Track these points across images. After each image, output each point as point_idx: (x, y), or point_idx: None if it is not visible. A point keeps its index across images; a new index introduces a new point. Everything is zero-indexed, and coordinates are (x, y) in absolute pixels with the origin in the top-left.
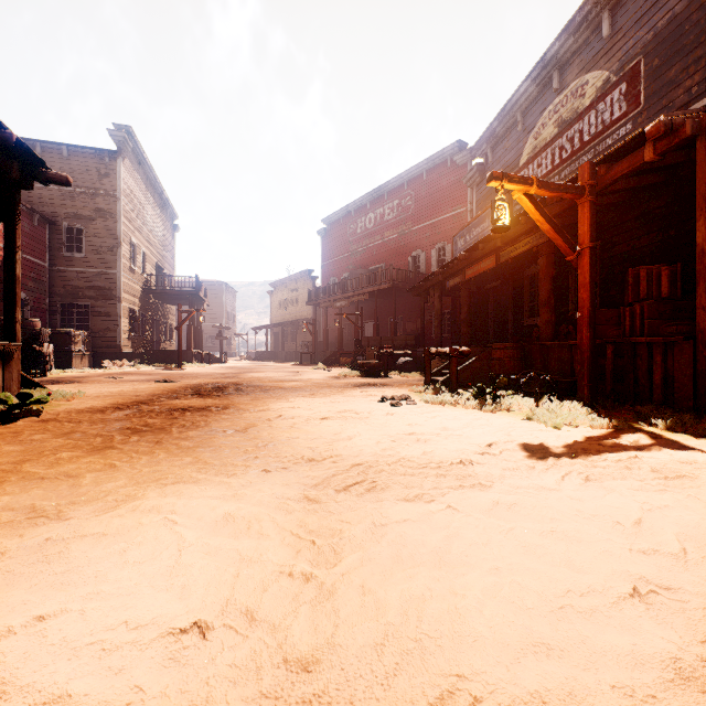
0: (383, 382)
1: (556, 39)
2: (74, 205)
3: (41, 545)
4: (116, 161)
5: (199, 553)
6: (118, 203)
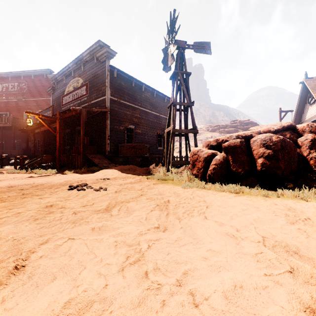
0: None
1: (71, 62)
2: None
3: None
4: None
5: None
6: None
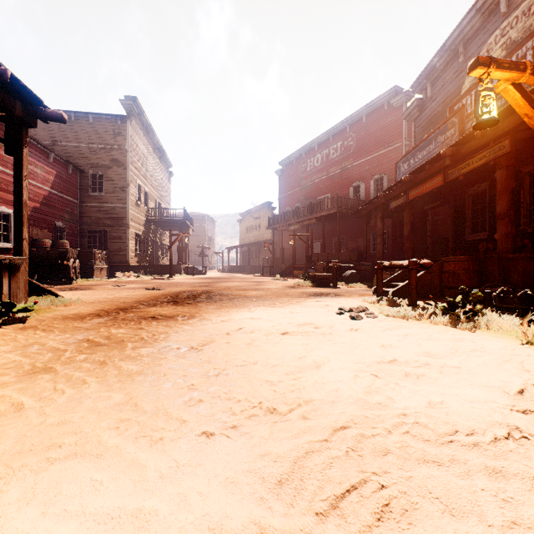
0: (333, 291)
1: None
2: (97, 158)
3: None
4: (126, 123)
5: None
6: (127, 154)
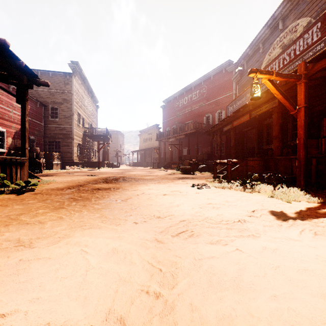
0: (192, 176)
1: (281, 4)
2: (54, 98)
3: (17, 263)
4: (71, 77)
5: (96, 274)
6: (72, 96)
